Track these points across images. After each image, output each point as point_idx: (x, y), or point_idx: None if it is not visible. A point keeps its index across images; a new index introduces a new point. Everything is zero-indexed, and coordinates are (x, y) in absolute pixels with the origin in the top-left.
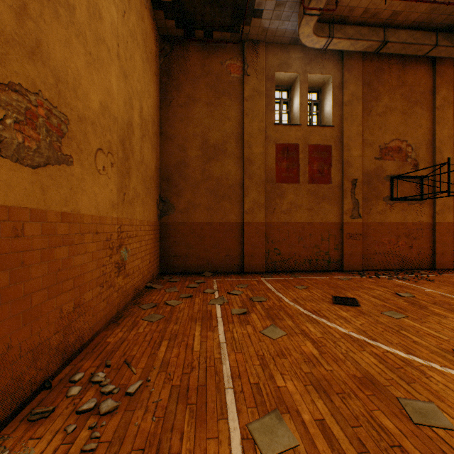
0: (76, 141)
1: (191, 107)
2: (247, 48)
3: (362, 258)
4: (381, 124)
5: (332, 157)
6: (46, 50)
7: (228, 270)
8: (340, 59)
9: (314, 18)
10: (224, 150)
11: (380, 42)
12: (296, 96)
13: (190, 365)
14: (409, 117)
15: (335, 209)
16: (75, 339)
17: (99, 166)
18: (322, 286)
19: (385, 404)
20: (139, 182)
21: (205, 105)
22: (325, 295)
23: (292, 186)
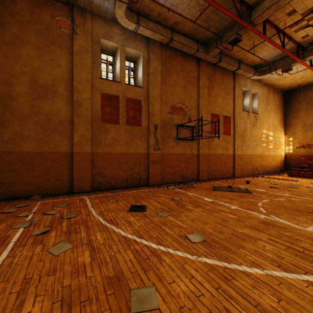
0: None
1: (18, 46)
2: (77, 12)
3: (161, 176)
4: (172, 92)
5: (142, 108)
6: None
7: (59, 192)
8: (147, 43)
9: (124, 5)
10: (54, 91)
11: (169, 39)
12: (118, 61)
13: None
14: (187, 90)
15: (144, 144)
16: None
17: None
18: (129, 198)
19: (118, 300)
20: None
21: (34, 48)
22: (127, 205)
23: (114, 126)
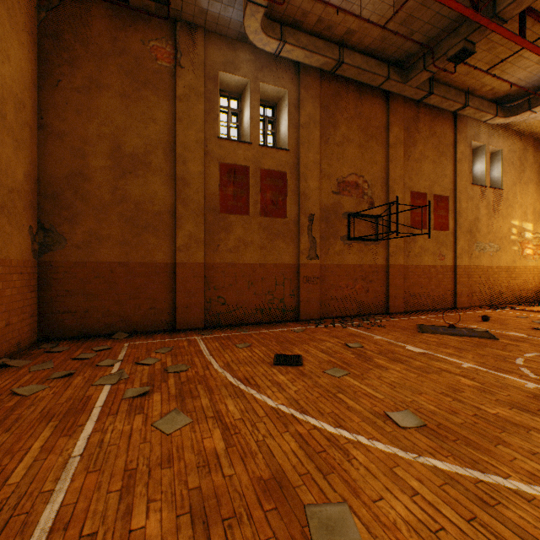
0: None
1: (94, 95)
2: (181, 31)
3: (320, 305)
4: (340, 155)
5: (288, 186)
6: None
7: (154, 328)
8: (296, 73)
9: (261, 10)
10: (148, 163)
11: (336, 61)
12: (247, 107)
13: None
14: (366, 151)
15: (291, 248)
16: None
17: None
18: (269, 341)
19: (286, 523)
20: None
21: (118, 96)
22: (268, 354)
23: (241, 219)
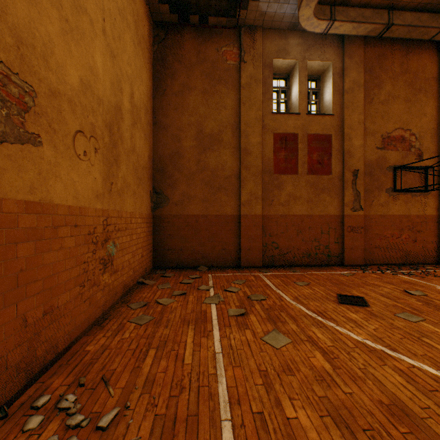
0: (47, 118)
1: (185, 95)
2: (244, 34)
3: (364, 252)
4: (384, 112)
5: (332, 146)
6: (1, 1)
7: (224, 264)
8: (340, 45)
9: None
10: (220, 140)
11: (384, 25)
12: (295, 83)
13: (179, 384)
14: (413, 105)
15: (335, 201)
16: (45, 350)
17: (79, 150)
18: (324, 282)
19: None
20: (129, 172)
21: (200, 93)
22: (328, 293)
23: (291, 178)
